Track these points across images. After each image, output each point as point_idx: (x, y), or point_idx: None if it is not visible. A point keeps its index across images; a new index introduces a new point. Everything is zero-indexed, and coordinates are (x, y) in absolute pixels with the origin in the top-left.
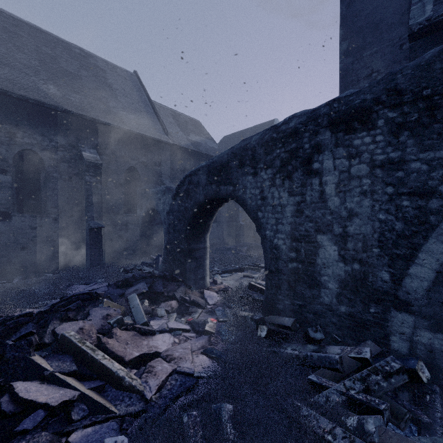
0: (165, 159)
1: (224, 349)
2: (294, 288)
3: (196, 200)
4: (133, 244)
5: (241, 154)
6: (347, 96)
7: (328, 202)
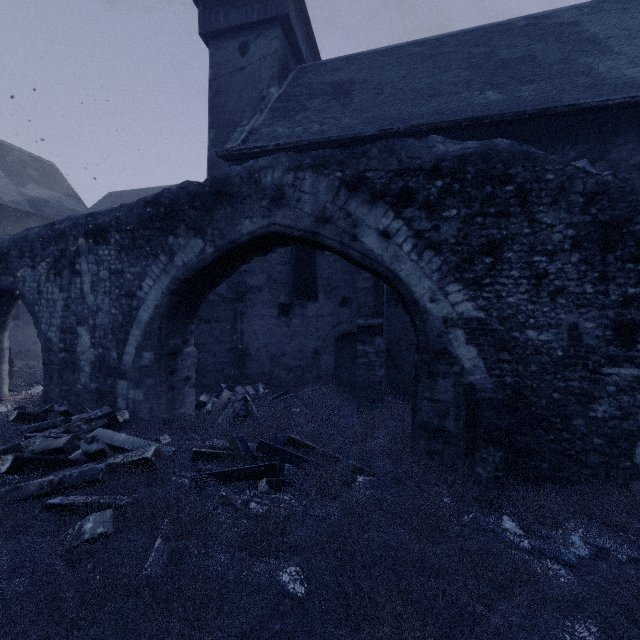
0: None
1: None
2: (63, 376)
3: None
4: None
5: (21, 244)
6: (98, 214)
7: (87, 299)
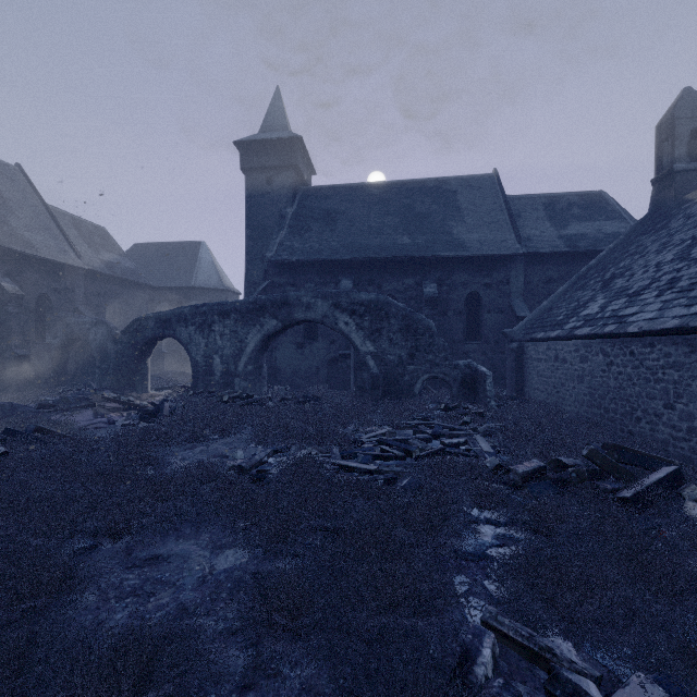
0: (79, 284)
1: (175, 401)
2: (205, 377)
3: (146, 337)
4: (46, 373)
5: (179, 315)
6: (224, 305)
7: (218, 343)
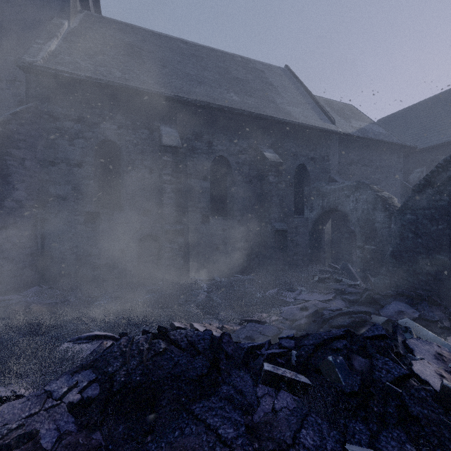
0: (333, 152)
1: None
2: None
3: None
4: (303, 249)
5: None
6: None
7: None
